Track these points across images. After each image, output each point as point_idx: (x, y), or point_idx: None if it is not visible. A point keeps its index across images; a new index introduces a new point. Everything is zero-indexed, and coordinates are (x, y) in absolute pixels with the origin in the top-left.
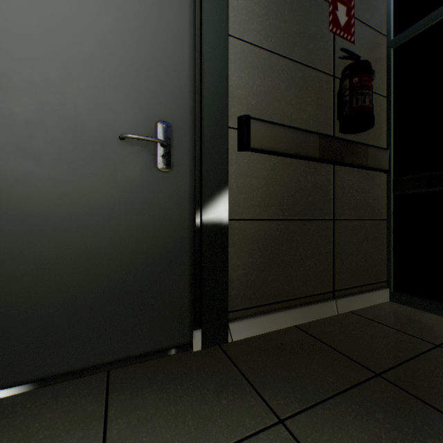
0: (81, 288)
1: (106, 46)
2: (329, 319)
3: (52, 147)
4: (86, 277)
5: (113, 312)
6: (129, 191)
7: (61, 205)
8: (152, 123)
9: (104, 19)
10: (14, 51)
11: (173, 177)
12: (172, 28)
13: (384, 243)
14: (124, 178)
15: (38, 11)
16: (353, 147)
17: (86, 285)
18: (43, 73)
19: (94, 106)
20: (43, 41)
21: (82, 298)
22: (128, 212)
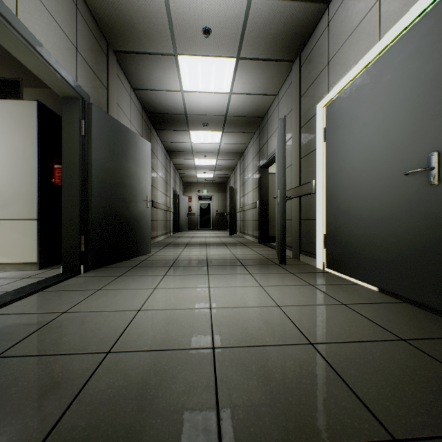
0: (392, 253)
1: (402, 126)
2: None
3: (383, 187)
4: (394, 249)
5: (405, 271)
6: (413, 203)
7: (386, 213)
8: (426, 156)
9: (401, 113)
10: (373, 153)
11: (441, 188)
12: (440, 81)
13: None
14: (410, 195)
15: (379, 131)
16: None
17: (394, 252)
18: (381, 156)
19: (397, 162)
20: (381, 143)
21: (393, 258)
22: (412, 215)
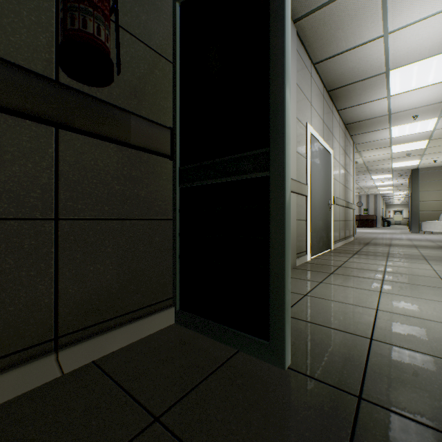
0: None
1: None
2: (25, 397)
3: None
4: None
5: None
6: None
7: None
8: None
9: None
10: None
11: None
12: None
13: (170, 250)
14: None
15: None
16: (97, 108)
17: None
18: None
19: None
20: None
21: None
22: None
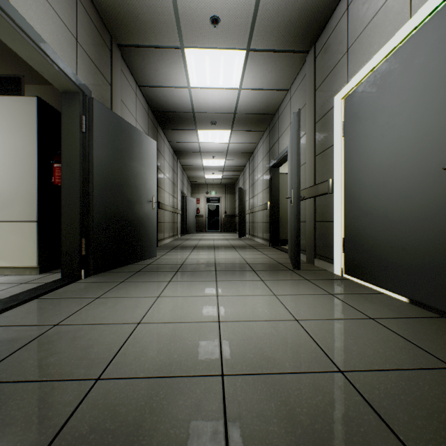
0: (427, 260)
1: (440, 114)
2: None
3: (415, 185)
4: (429, 255)
5: (444, 281)
6: None
7: (419, 214)
8: None
9: (439, 98)
10: (403, 146)
11: None
12: None
13: None
14: None
15: (410, 121)
16: None
17: (430, 259)
18: (412, 150)
19: (434, 155)
20: (412, 134)
21: (428, 266)
22: None
